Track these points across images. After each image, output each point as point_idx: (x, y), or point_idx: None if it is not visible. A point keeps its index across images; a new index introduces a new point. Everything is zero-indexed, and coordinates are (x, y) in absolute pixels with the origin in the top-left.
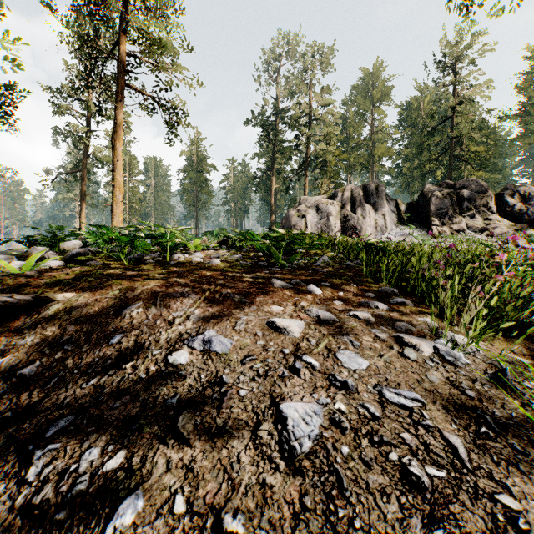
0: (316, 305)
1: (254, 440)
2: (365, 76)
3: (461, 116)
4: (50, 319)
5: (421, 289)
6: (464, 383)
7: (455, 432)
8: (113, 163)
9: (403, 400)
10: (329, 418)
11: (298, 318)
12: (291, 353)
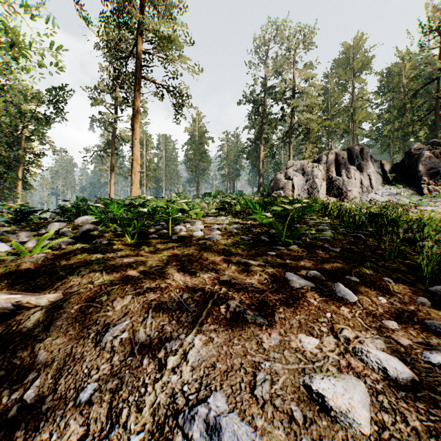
0: (363, 332)
1: None
2: (346, 49)
3: None
4: (26, 336)
5: None
6: None
7: None
8: (132, 141)
9: None
10: None
11: (350, 371)
12: None
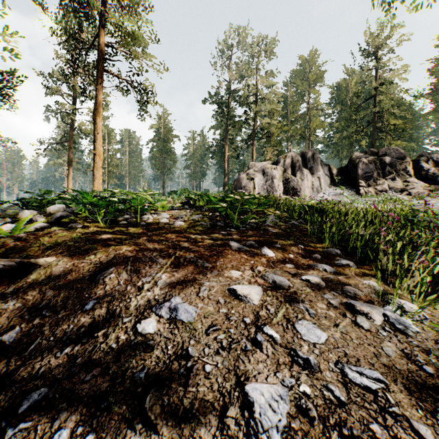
0: (271, 269)
1: (222, 428)
2: (303, 62)
3: (383, 95)
4: (32, 284)
5: (361, 250)
6: (419, 356)
7: (423, 420)
8: (94, 135)
9: (366, 380)
10: (296, 404)
11: (256, 283)
12: (252, 323)
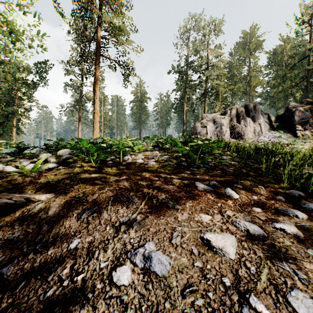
0: (239, 213)
1: None
2: (244, 35)
3: None
4: (34, 217)
5: None
6: None
7: None
8: (94, 99)
9: None
10: None
11: (228, 231)
12: (233, 286)
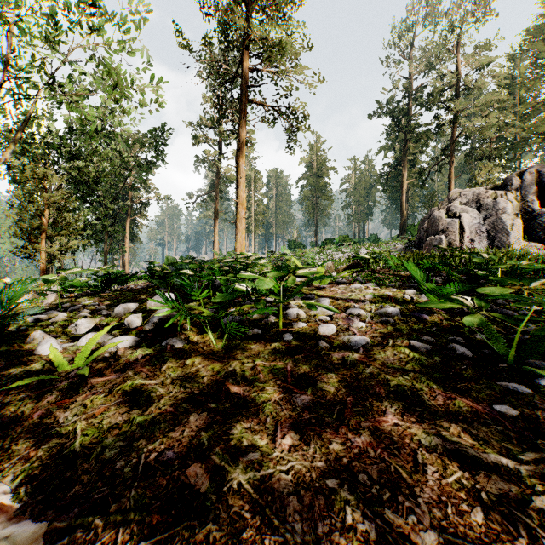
0: None
1: None
2: None
3: None
4: None
5: None
6: None
7: None
8: (237, 180)
9: None
10: None
11: None
12: None
